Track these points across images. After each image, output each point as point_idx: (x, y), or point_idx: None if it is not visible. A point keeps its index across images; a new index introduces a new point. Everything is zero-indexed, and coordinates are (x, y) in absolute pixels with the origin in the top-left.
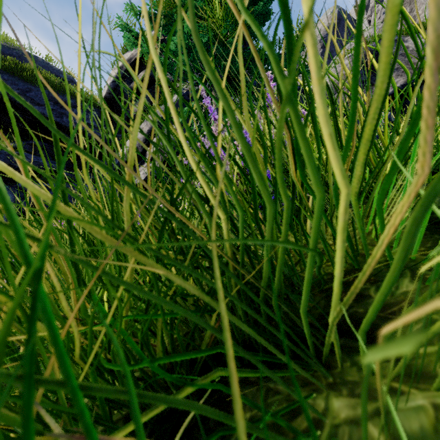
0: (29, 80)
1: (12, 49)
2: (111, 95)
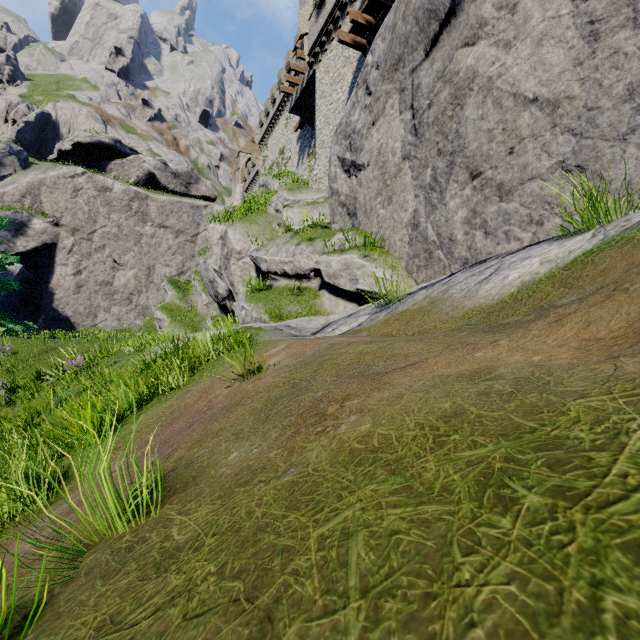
0: None
1: None
2: None
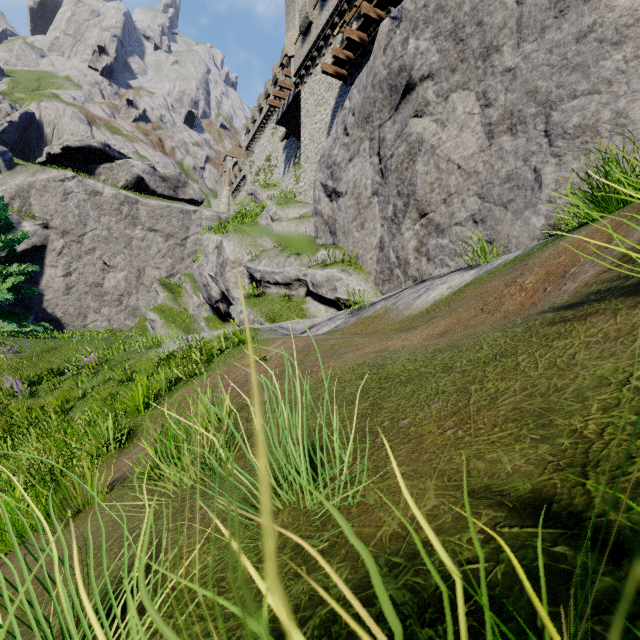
0: None
1: None
2: None
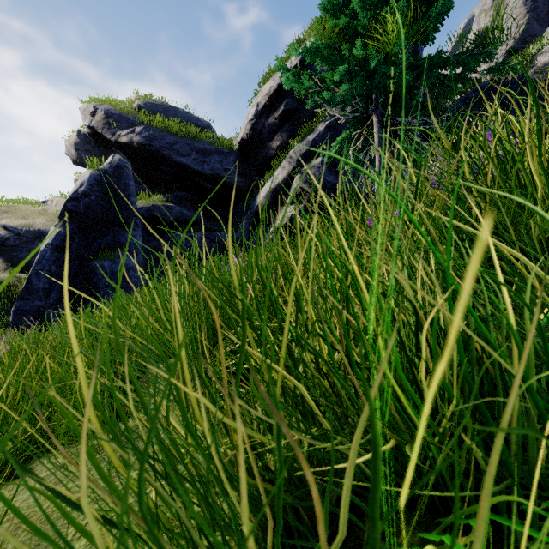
0: (175, 133)
1: (158, 106)
2: (248, 135)
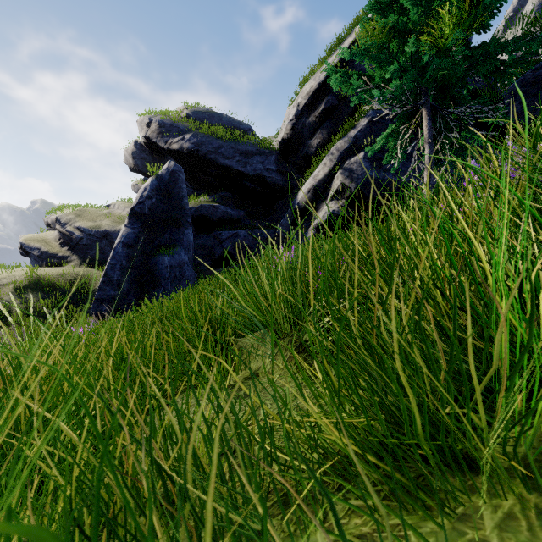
0: (220, 138)
1: (204, 113)
2: (288, 135)
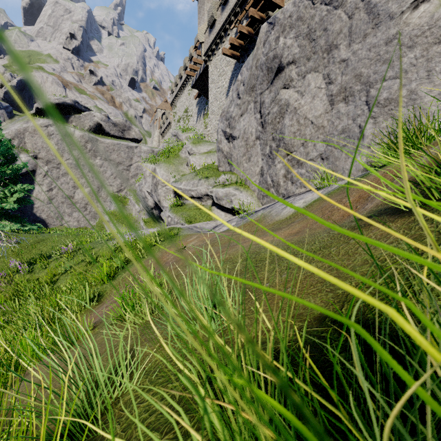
0: None
1: None
2: None
